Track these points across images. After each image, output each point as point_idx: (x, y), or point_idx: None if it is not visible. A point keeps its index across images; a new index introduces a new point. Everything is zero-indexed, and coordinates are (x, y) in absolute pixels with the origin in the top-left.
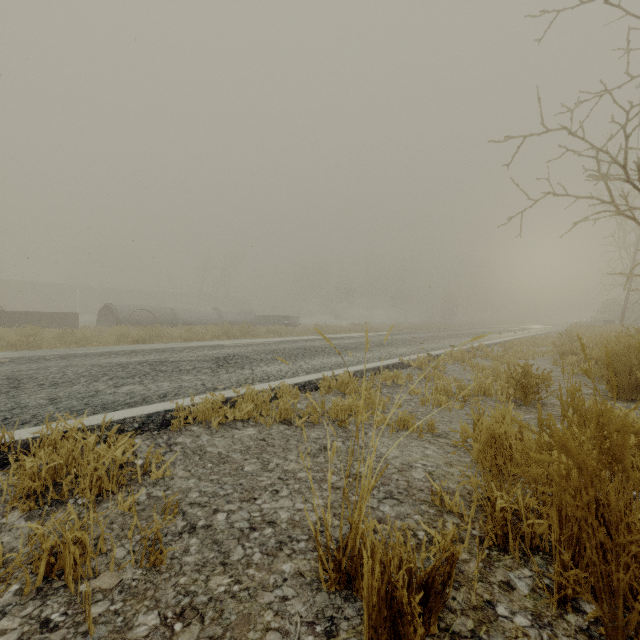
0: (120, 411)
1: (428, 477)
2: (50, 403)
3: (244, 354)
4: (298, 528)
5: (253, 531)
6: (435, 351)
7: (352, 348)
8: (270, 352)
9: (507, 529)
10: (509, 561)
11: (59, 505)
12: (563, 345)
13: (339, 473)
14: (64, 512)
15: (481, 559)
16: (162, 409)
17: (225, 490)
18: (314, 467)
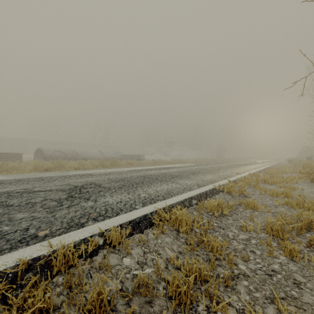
0: None
1: None
2: None
3: (99, 182)
4: None
5: None
6: (231, 178)
7: (176, 176)
8: (119, 180)
9: None
10: None
11: None
12: (307, 173)
13: None
14: None
15: None
16: None
17: None
18: None
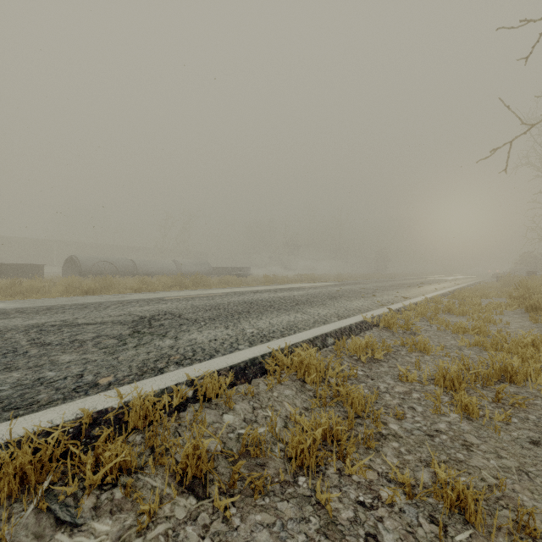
0: None
1: None
2: None
3: (178, 311)
4: None
5: None
6: (393, 305)
7: (303, 302)
8: (211, 308)
9: None
10: None
11: None
12: (521, 297)
13: None
14: None
15: None
16: None
17: None
18: None
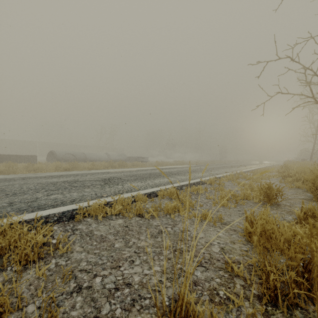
0: (47, 210)
1: (223, 254)
2: (9, 205)
3: (119, 177)
4: (145, 288)
5: (117, 291)
6: (218, 175)
7: (175, 173)
8: (133, 176)
9: (277, 292)
10: (280, 315)
11: (1, 271)
12: (283, 172)
13: (169, 248)
14: (3, 276)
15: (262, 313)
16: (71, 208)
17: (102, 260)
18: (155, 244)
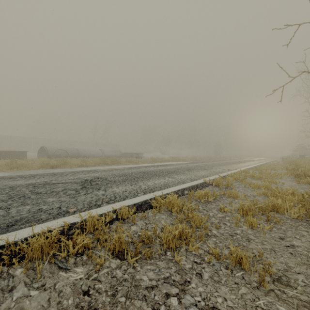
0: None
1: None
2: None
3: (105, 177)
4: None
5: None
6: (222, 173)
7: (172, 172)
8: (122, 175)
9: None
10: None
11: None
12: (293, 169)
13: None
14: None
15: None
16: None
17: None
18: None
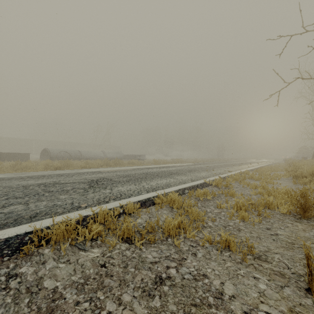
0: None
1: None
2: None
3: (110, 177)
4: None
5: None
6: (222, 175)
7: (174, 173)
8: (126, 176)
9: None
10: None
11: None
12: (292, 171)
13: None
14: None
15: None
16: (23, 231)
17: None
18: None
